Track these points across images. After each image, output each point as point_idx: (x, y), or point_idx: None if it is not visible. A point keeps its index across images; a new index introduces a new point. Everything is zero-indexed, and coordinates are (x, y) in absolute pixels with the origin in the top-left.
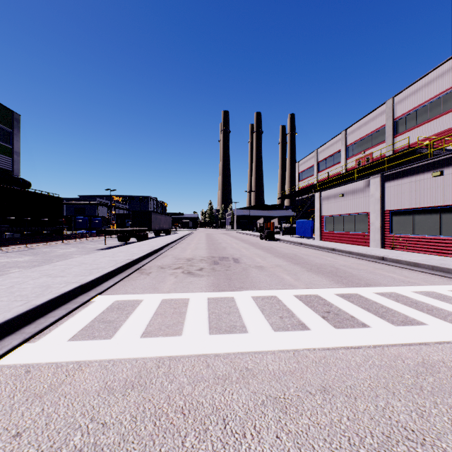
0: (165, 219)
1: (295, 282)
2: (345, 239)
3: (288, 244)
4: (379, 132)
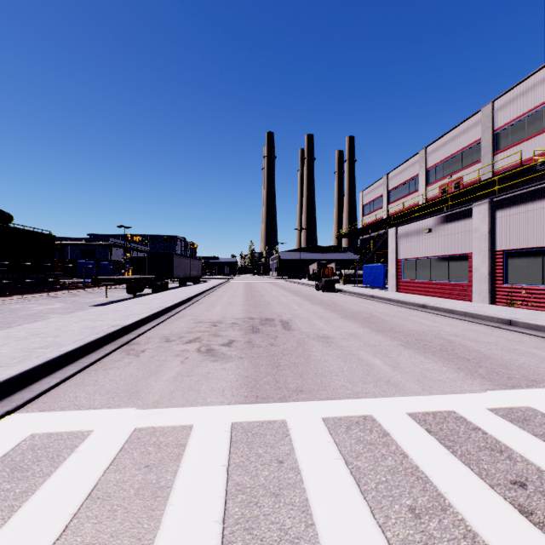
0: (193, 263)
1: (395, 373)
2: (433, 291)
3: (355, 297)
4: (472, 149)
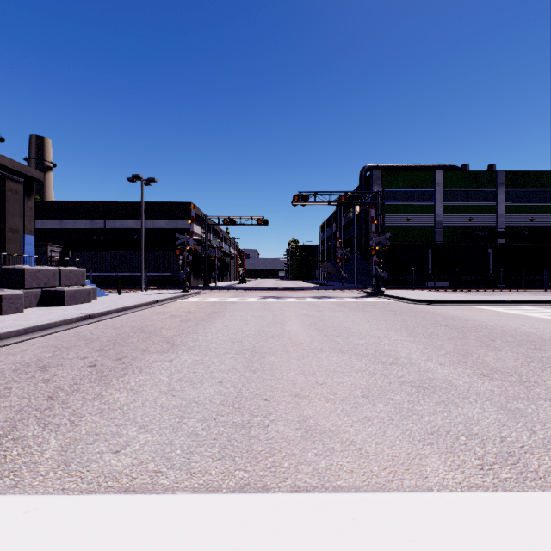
0: None
1: None
2: None
3: None
4: None
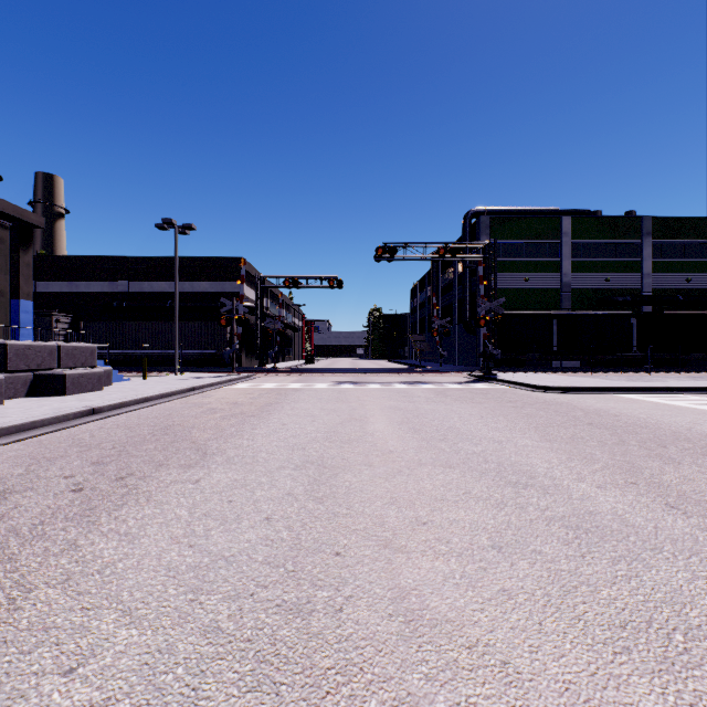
0: None
1: None
2: None
3: None
4: None
